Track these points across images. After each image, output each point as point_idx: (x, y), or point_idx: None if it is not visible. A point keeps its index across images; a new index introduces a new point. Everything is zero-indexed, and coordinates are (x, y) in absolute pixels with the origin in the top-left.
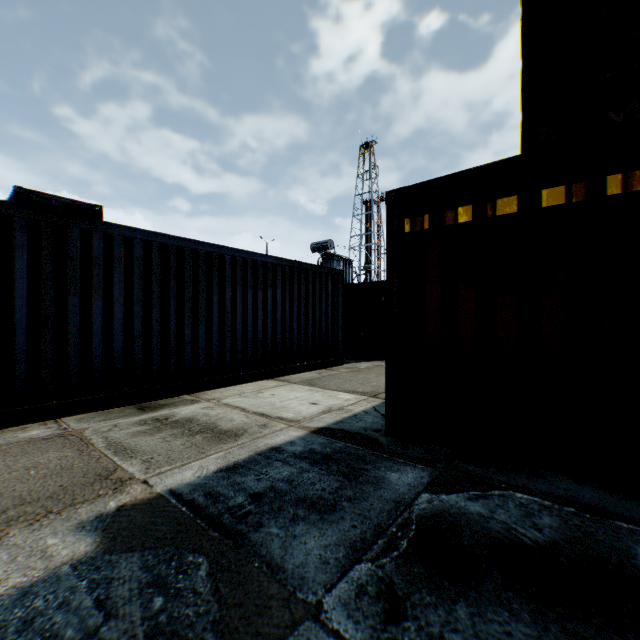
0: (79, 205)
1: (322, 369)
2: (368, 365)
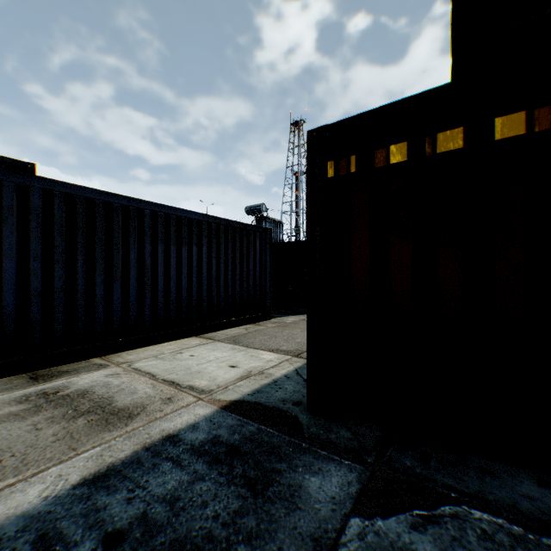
0: (9, 162)
1: (250, 324)
2: (294, 319)
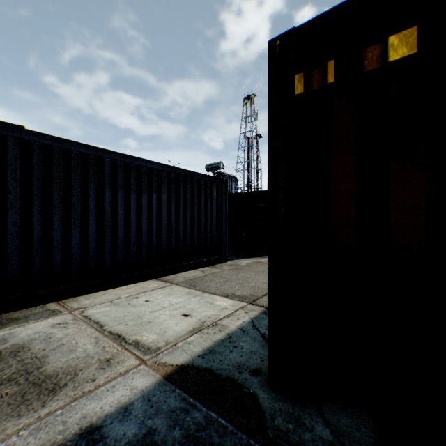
0: None
1: (207, 266)
2: (248, 262)
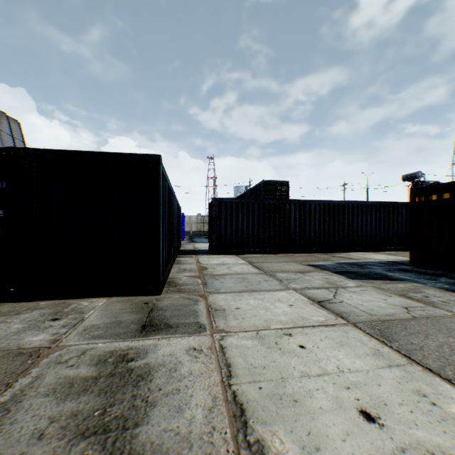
0: (281, 182)
1: (397, 251)
2: None
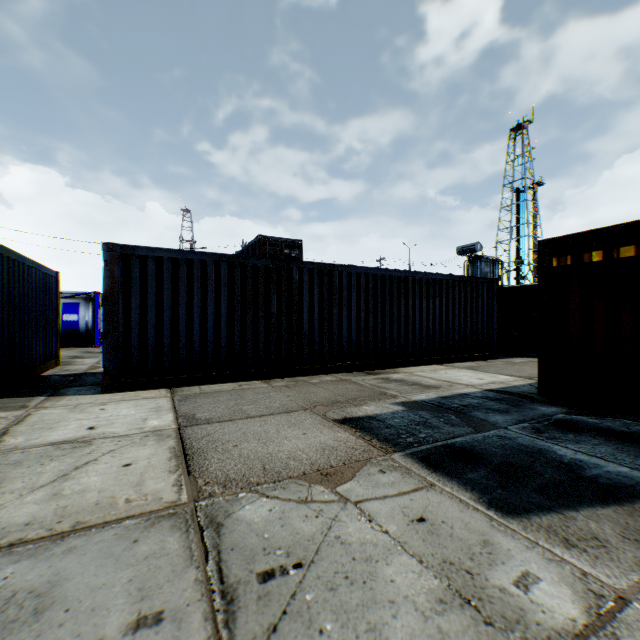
0: (289, 242)
1: (478, 361)
2: (522, 360)
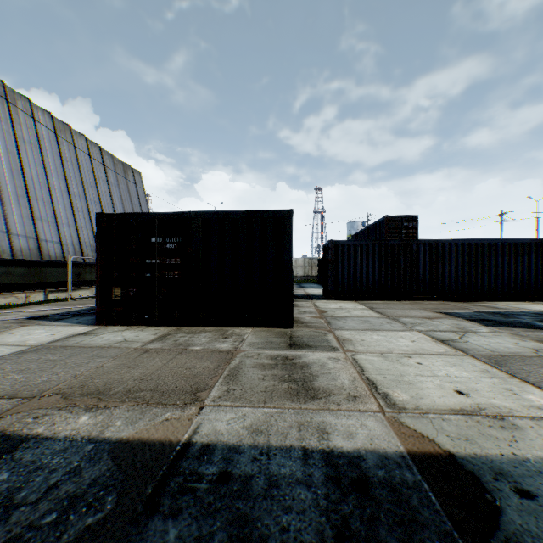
0: (407, 217)
1: None
2: None
